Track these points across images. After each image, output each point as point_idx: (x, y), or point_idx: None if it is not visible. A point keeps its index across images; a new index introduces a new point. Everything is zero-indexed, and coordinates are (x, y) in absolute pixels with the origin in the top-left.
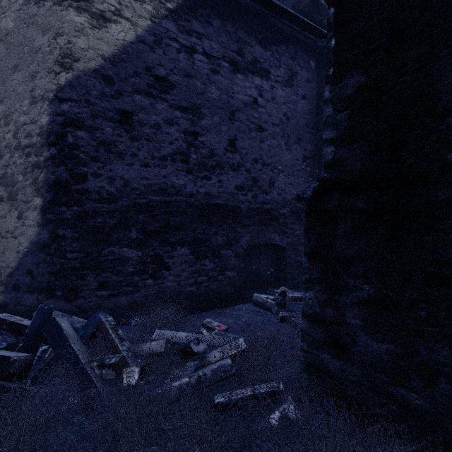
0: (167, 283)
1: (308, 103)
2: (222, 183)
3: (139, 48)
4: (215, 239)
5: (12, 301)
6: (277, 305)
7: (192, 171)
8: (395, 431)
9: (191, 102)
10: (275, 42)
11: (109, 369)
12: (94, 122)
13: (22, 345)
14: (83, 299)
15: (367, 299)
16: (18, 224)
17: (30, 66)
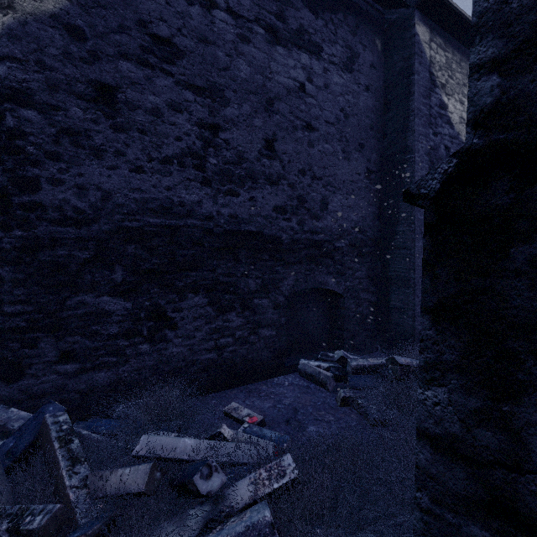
0: (171, 349)
1: (372, 97)
2: (254, 202)
3: None
4: (244, 283)
5: None
6: (334, 377)
7: (210, 183)
8: None
9: (209, 81)
10: (329, 8)
11: None
12: (53, 97)
13: None
14: (33, 378)
15: None
16: None
17: None
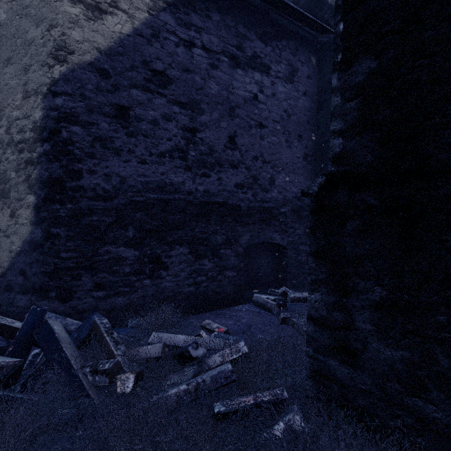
0: (164, 283)
1: (309, 100)
2: (221, 181)
3: (136, 41)
4: (214, 238)
5: (4, 302)
6: (278, 306)
7: (191, 169)
8: (411, 445)
9: (190, 98)
10: (275, 37)
11: (103, 376)
12: (90, 117)
13: (12, 349)
14: (78, 300)
15: (379, 302)
16: (10, 222)
17: (23, 58)
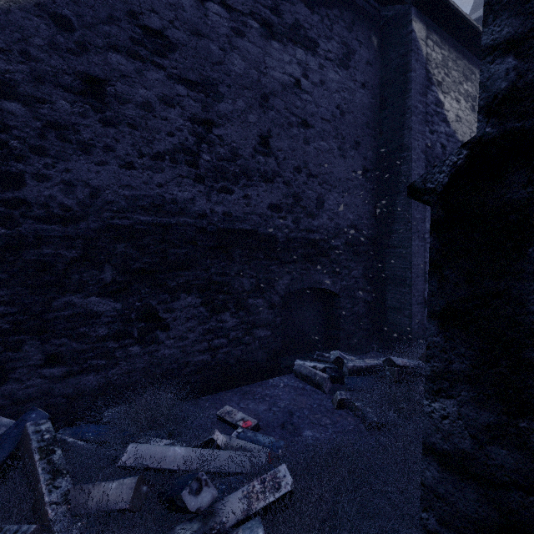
0: (163, 351)
1: (369, 94)
2: (249, 200)
3: None
4: (238, 283)
5: None
6: (331, 378)
7: (204, 180)
8: None
9: (203, 75)
10: (324, 3)
11: None
12: (38, 89)
13: None
14: (17, 382)
15: None
16: None
17: None
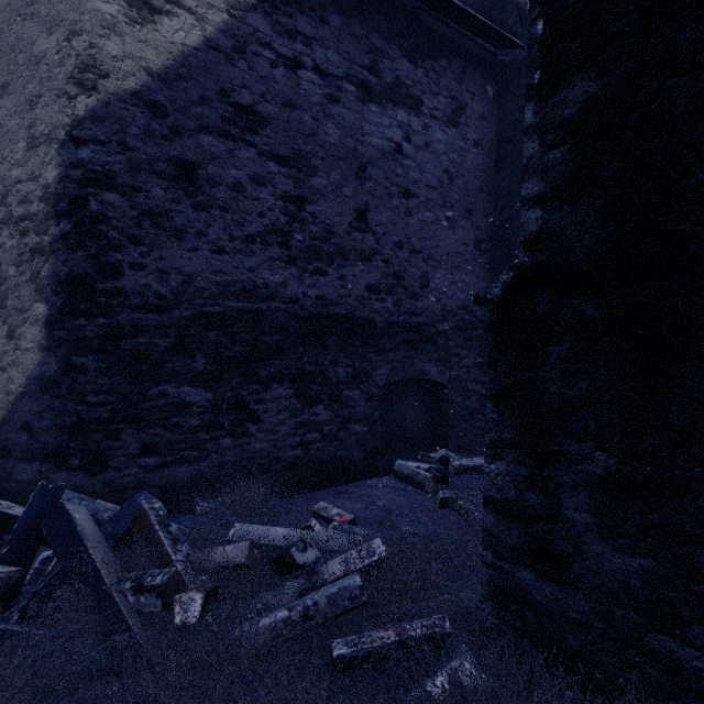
0: (254, 444)
1: (483, 153)
2: (344, 282)
3: (209, 58)
4: (333, 372)
5: None
6: (435, 479)
7: (296, 262)
8: None
9: (295, 149)
10: (430, 54)
11: (152, 595)
12: (134, 179)
13: (6, 552)
14: (115, 470)
15: (603, 478)
16: (7, 347)
17: (28, 85)
